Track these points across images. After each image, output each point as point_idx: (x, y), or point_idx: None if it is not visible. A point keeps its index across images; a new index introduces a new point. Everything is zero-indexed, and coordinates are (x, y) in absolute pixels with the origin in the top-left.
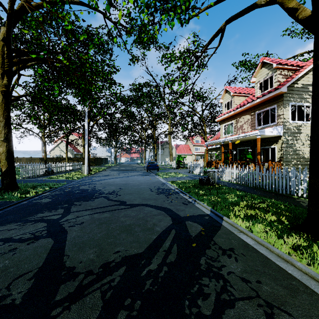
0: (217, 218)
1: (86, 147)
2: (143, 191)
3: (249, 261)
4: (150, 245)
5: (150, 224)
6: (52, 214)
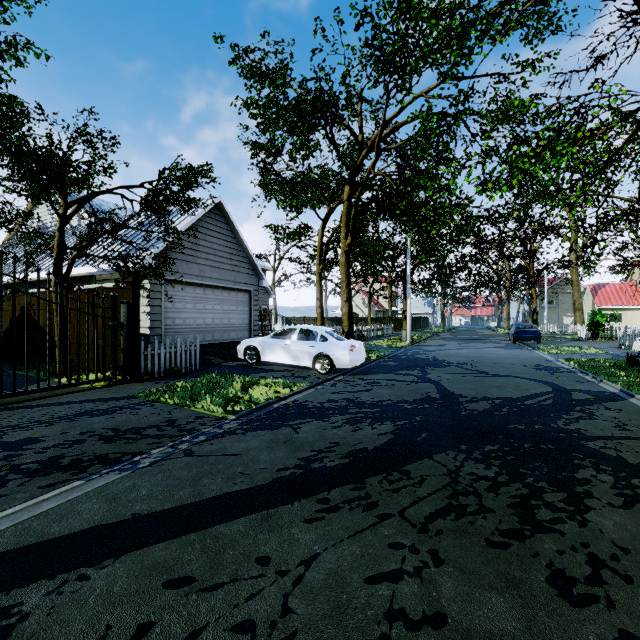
0: (626, 396)
1: (408, 302)
2: (510, 366)
3: (634, 415)
4: (523, 396)
5: (523, 388)
6: (412, 372)
